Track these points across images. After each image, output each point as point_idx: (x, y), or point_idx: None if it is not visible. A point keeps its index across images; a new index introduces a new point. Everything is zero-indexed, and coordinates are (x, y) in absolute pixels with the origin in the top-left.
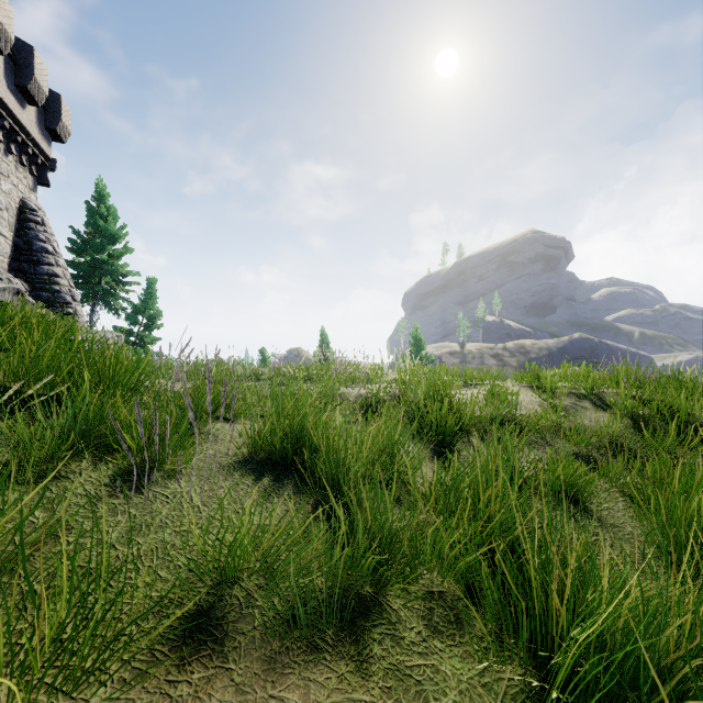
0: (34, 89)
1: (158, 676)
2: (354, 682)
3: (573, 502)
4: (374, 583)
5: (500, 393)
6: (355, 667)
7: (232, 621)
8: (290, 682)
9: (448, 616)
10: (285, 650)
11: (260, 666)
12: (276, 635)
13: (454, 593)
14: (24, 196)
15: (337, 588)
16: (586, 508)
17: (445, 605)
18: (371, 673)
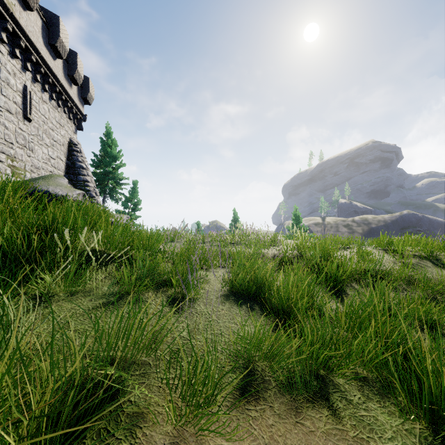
0: (77, 76)
1: (240, 405)
2: (335, 420)
3: (431, 328)
4: (326, 369)
5: (368, 255)
6: (332, 412)
7: (261, 382)
8: (302, 416)
9: (373, 391)
10: (293, 400)
11: (285, 406)
12: (286, 392)
13: (371, 378)
14: (71, 136)
15: (312, 369)
16: (440, 332)
17: (369, 384)
18: (342, 417)
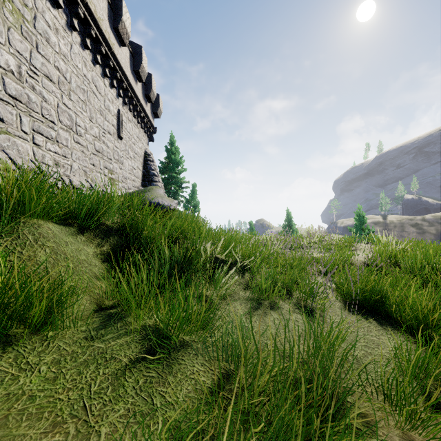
0: (151, 95)
1: None
2: None
3: None
4: None
5: None
6: None
7: None
8: None
9: None
10: None
11: None
12: None
13: None
14: (145, 148)
15: None
16: None
17: None
18: None
